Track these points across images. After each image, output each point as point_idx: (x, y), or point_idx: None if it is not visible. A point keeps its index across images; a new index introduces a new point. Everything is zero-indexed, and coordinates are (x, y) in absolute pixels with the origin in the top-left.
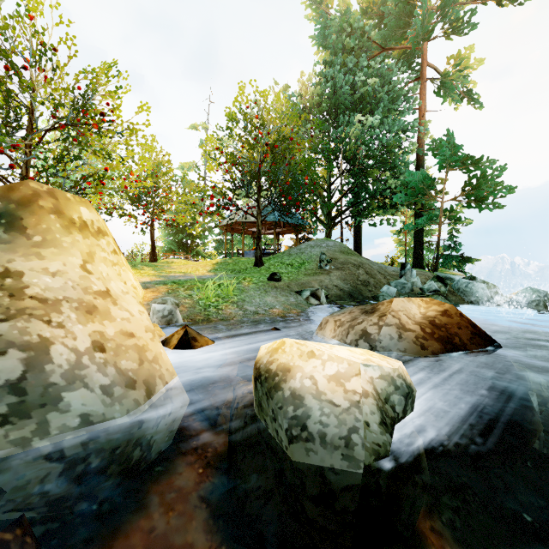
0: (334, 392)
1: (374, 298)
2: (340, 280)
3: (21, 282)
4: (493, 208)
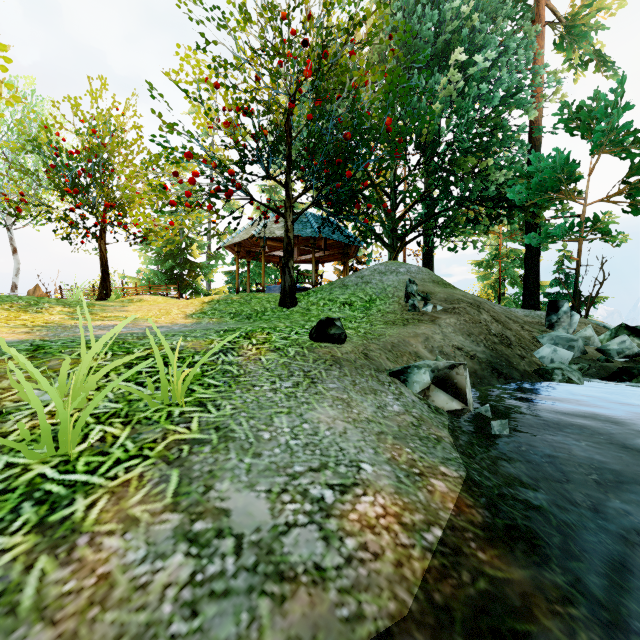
0: None
1: (541, 374)
2: (461, 336)
3: None
4: None
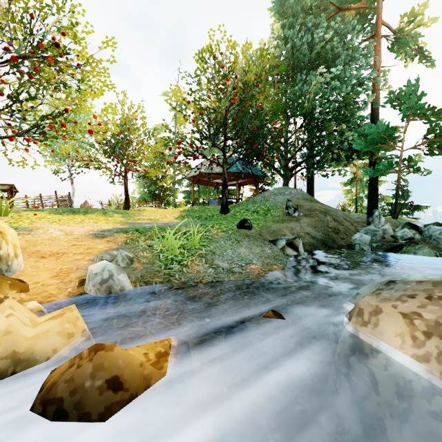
0: None
1: (349, 246)
2: (310, 228)
3: None
4: None
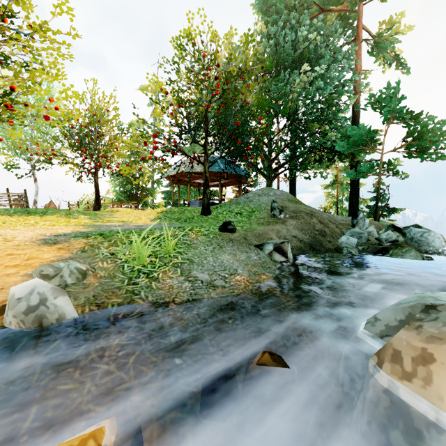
0: None
1: (337, 250)
2: (297, 230)
3: None
4: (436, 159)
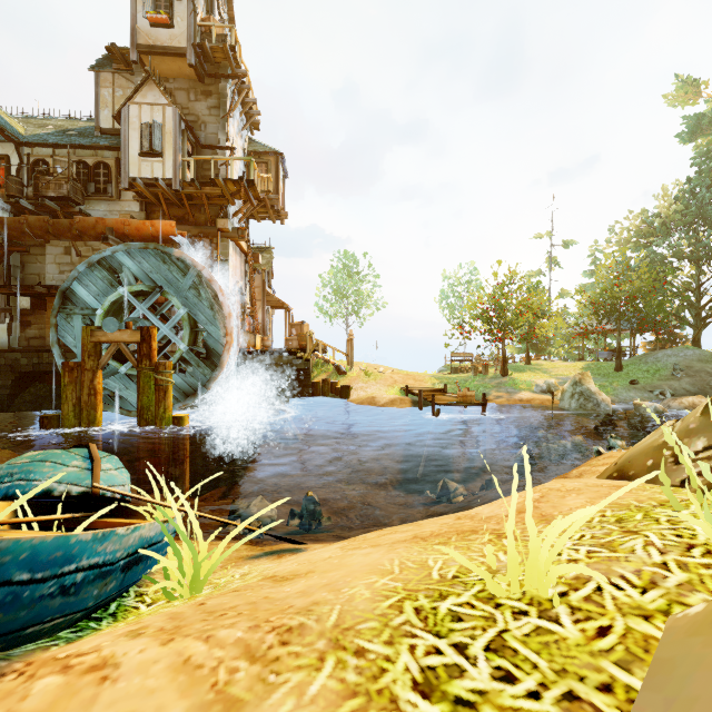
0: (648, 407)
1: None
2: (688, 385)
3: (591, 389)
4: None
